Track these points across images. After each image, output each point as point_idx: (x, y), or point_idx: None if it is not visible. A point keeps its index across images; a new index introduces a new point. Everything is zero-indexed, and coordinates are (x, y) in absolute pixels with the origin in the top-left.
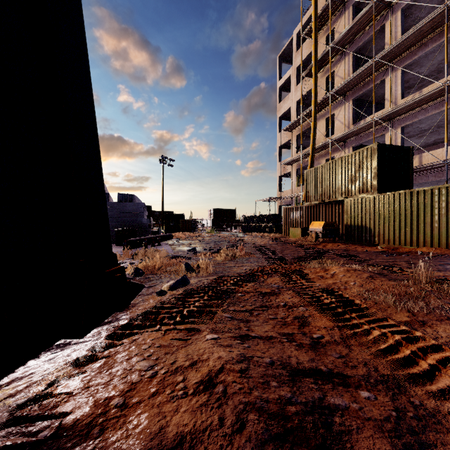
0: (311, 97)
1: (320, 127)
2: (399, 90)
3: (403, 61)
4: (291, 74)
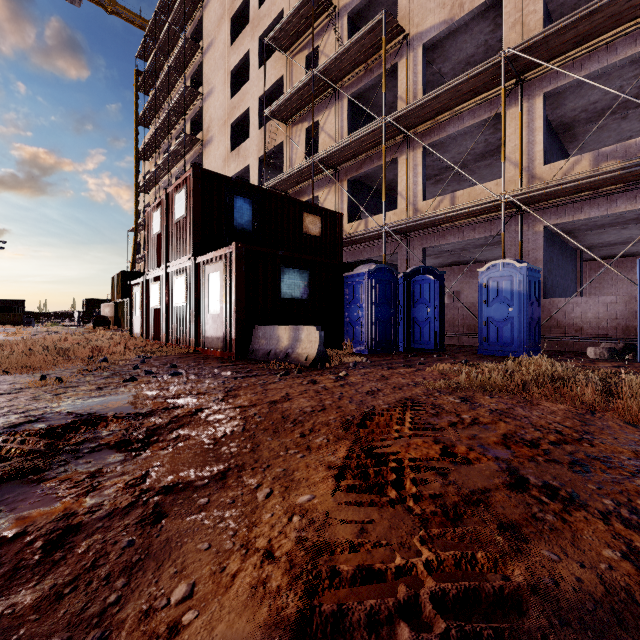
0: None
1: None
2: None
3: None
4: (141, 179)
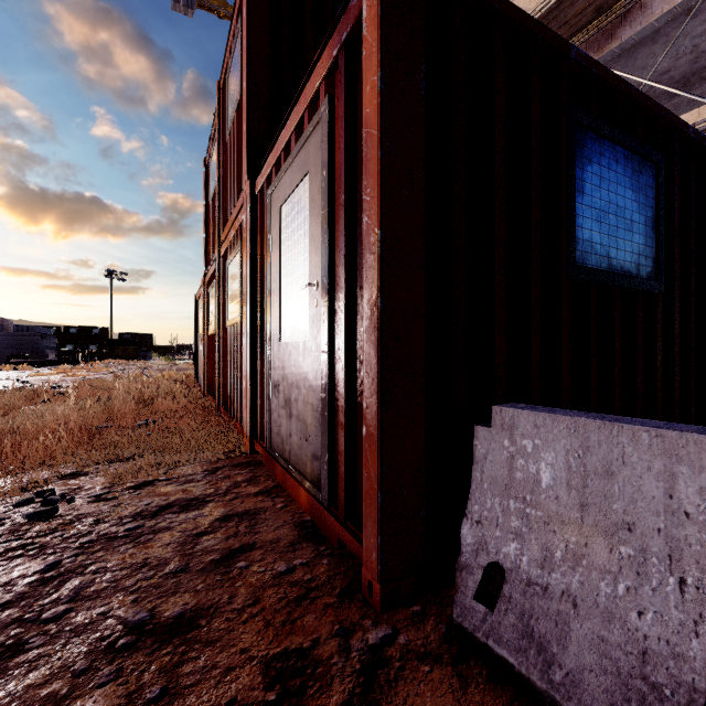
0: None
1: None
2: None
3: None
4: None
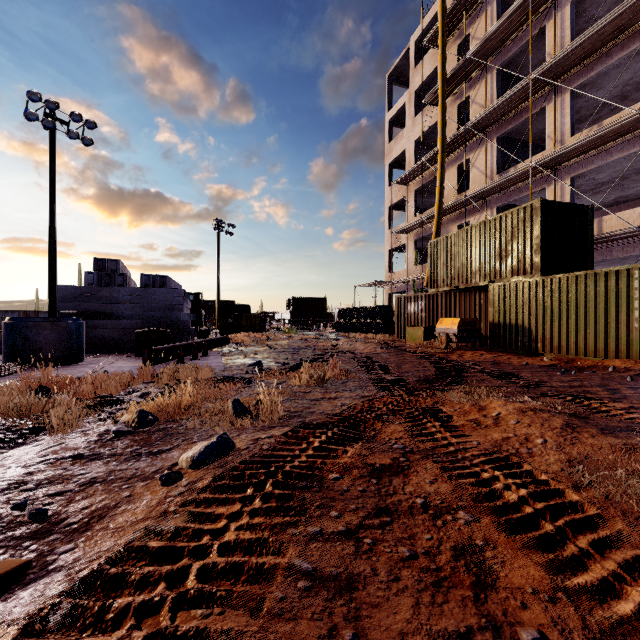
0: (435, 135)
1: (450, 178)
2: (567, 123)
3: (573, 80)
4: (406, 101)
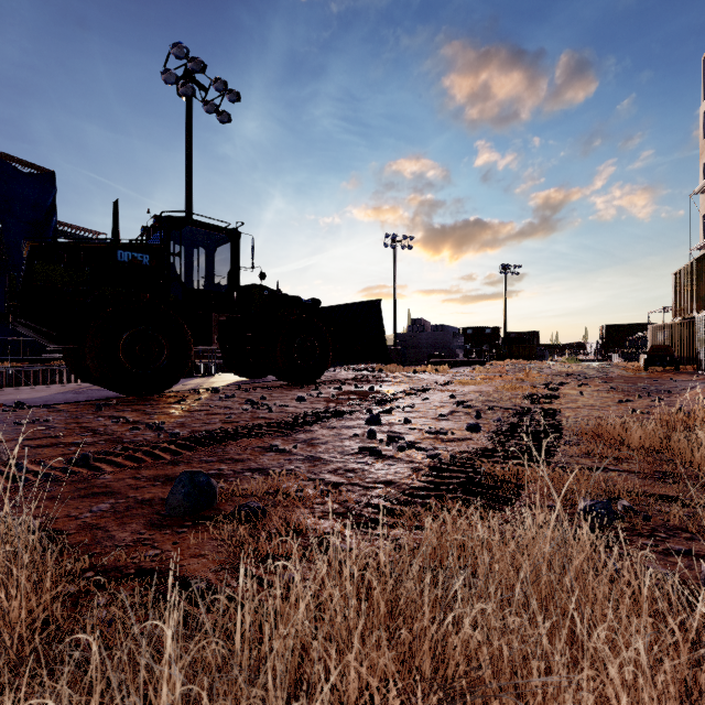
0: None
1: None
2: None
3: None
4: None
